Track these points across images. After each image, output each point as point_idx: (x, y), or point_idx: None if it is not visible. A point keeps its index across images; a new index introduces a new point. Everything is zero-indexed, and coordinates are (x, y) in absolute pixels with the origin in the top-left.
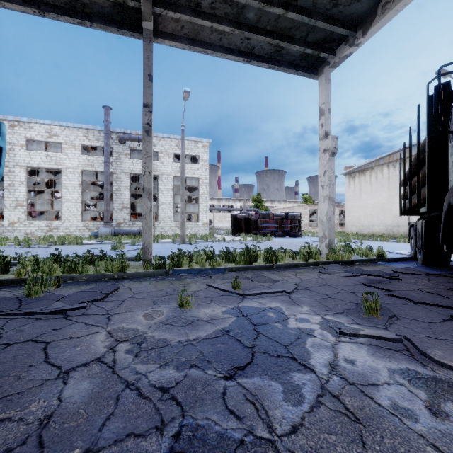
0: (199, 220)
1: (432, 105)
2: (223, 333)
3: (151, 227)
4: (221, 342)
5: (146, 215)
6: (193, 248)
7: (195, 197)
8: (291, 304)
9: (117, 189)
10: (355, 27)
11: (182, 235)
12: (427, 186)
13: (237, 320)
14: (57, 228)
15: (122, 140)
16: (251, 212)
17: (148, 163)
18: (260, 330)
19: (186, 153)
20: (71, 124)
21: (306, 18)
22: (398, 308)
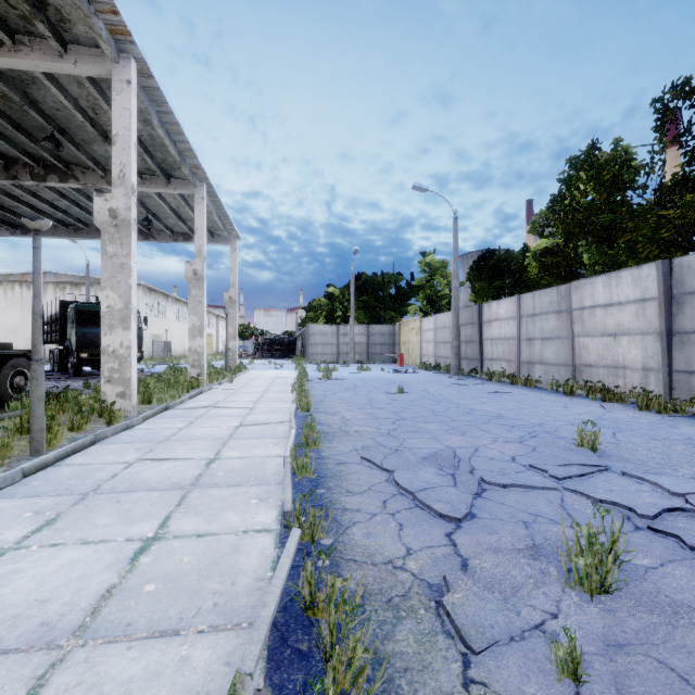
0: None
1: (62, 304)
2: None
3: None
4: None
5: None
6: None
7: None
8: None
9: None
10: (17, 226)
11: None
12: (60, 336)
13: None
14: None
15: None
16: None
17: None
18: None
19: None
20: None
21: None
22: (51, 380)
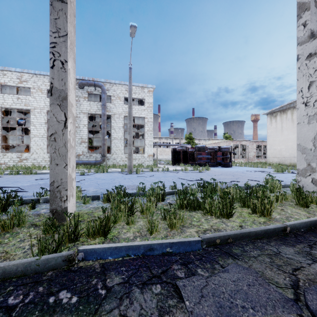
0: (145, 152)
1: None
2: None
3: (66, 155)
4: None
5: (57, 134)
6: (139, 178)
7: (142, 134)
8: None
9: (77, 126)
10: None
11: (130, 165)
12: None
13: None
14: (26, 159)
15: (80, 85)
16: (188, 146)
17: (61, 46)
18: None
19: (134, 97)
20: (38, 71)
21: None
22: None
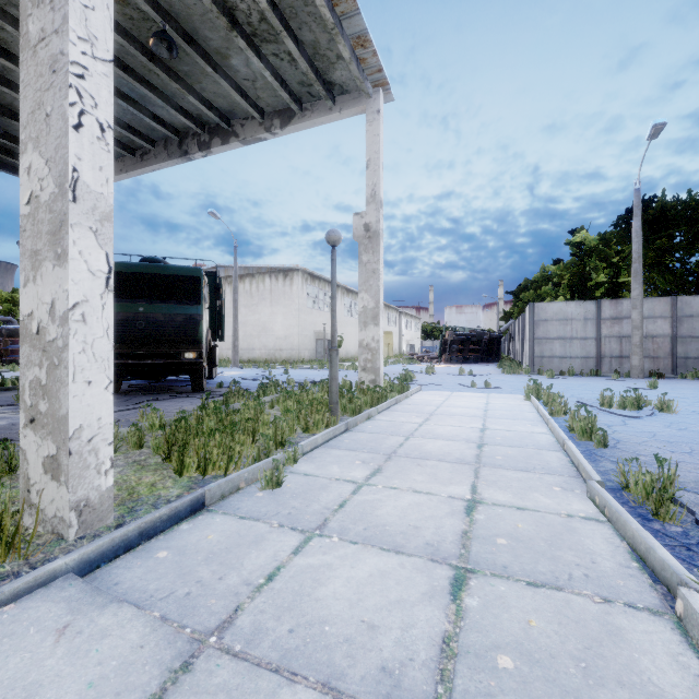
0: None
1: None
2: None
3: None
4: None
5: None
6: None
7: None
8: None
9: None
10: None
11: None
12: None
13: None
14: None
15: None
16: None
17: None
18: None
19: None
20: None
21: None
22: None
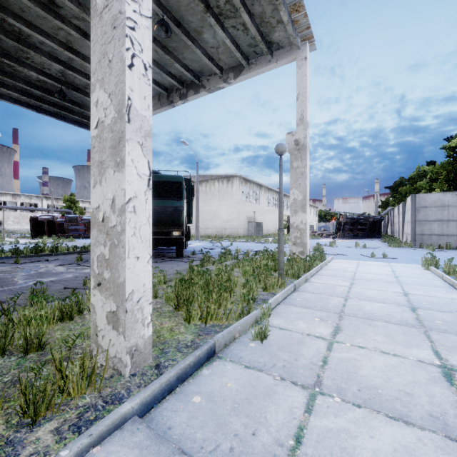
0: None
1: None
2: (5, 271)
3: None
4: (4, 272)
5: None
6: None
7: None
8: (47, 263)
9: None
10: None
11: None
12: None
13: (14, 268)
14: None
15: None
16: (57, 215)
17: None
18: (24, 269)
19: None
20: None
21: (78, 108)
22: None
